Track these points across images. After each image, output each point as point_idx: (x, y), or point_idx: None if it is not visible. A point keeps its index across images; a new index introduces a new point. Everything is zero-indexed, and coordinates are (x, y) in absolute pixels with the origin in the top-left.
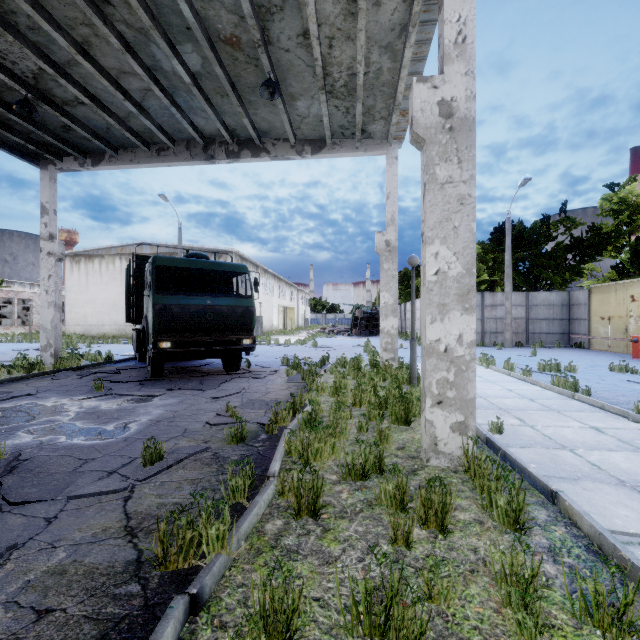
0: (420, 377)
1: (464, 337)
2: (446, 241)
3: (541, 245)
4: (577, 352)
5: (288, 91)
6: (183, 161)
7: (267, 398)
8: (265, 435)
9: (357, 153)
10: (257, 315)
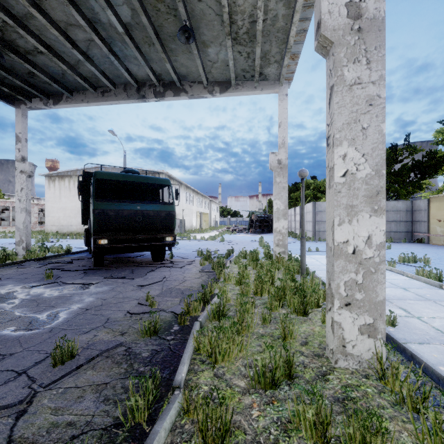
0: (308, 268)
1: (373, 239)
2: (354, 142)
3: (391, 166)
4: (420, 246)
5: (201, 39)
6: (121, 100)
7: (183, 286)
8: (177, 326)
9: (255, 92)
10: (181, 218)
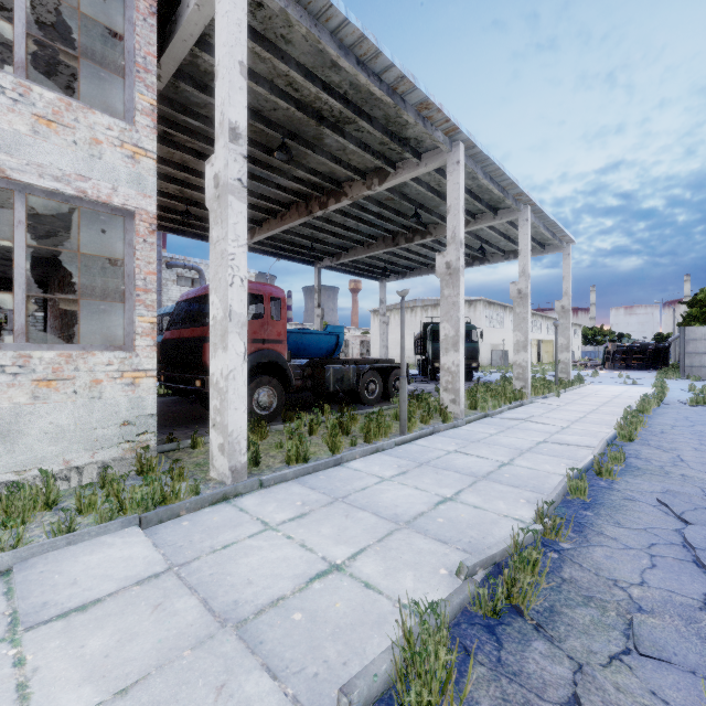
0: (566, 385)
1: (524, 360)
2: (519, 331)
3: None
4: None
5: (493, 241)
6: None
7: None
8: None
9: (543, 254)
10: (505, 349)
